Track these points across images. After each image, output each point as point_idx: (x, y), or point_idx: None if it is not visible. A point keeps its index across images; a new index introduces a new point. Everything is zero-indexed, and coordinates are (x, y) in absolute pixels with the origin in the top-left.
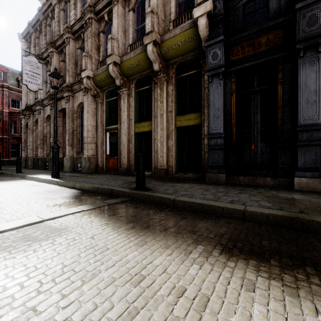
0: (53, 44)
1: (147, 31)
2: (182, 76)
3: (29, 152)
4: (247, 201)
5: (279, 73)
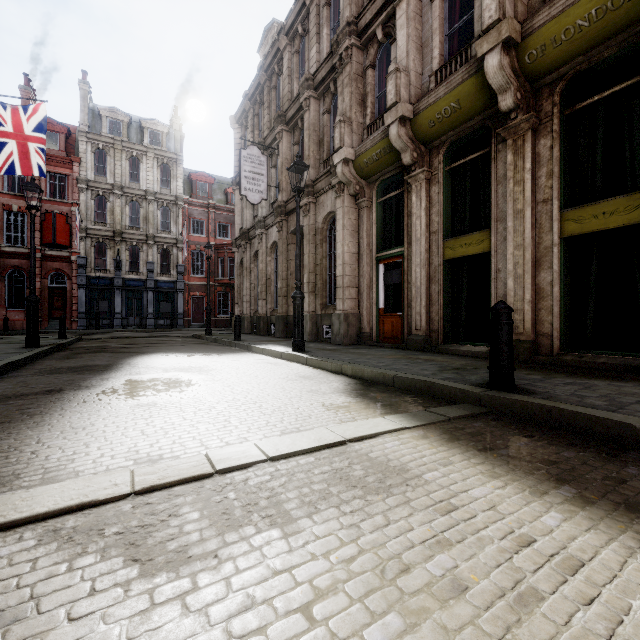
0: (282, 118)
1: (487, 24)
2: (579, 108)
3: (245, 306)
4: None
5: None
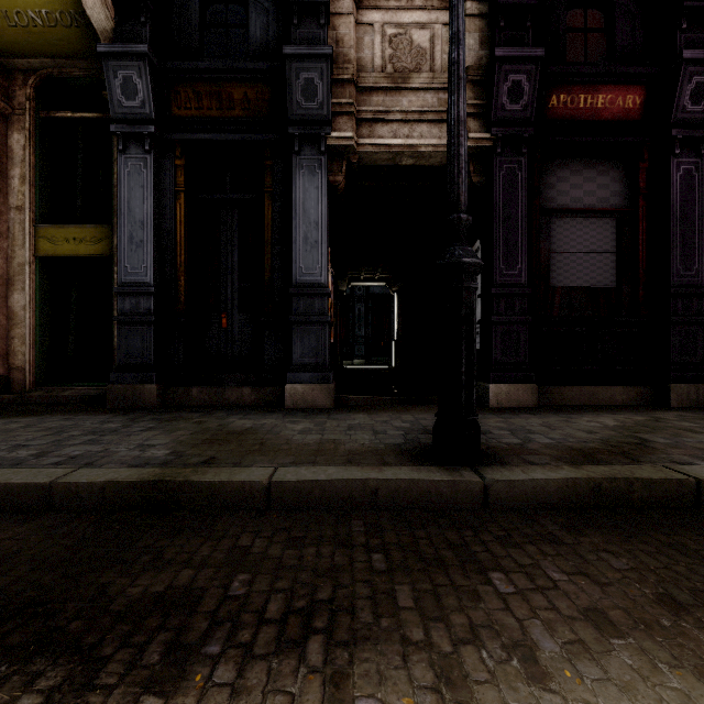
0: None
1: None
2: (63, 119)
3: None
4: (118, 453)
5: (266, 175)
